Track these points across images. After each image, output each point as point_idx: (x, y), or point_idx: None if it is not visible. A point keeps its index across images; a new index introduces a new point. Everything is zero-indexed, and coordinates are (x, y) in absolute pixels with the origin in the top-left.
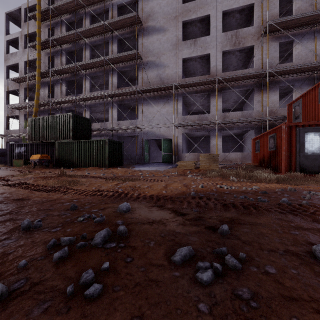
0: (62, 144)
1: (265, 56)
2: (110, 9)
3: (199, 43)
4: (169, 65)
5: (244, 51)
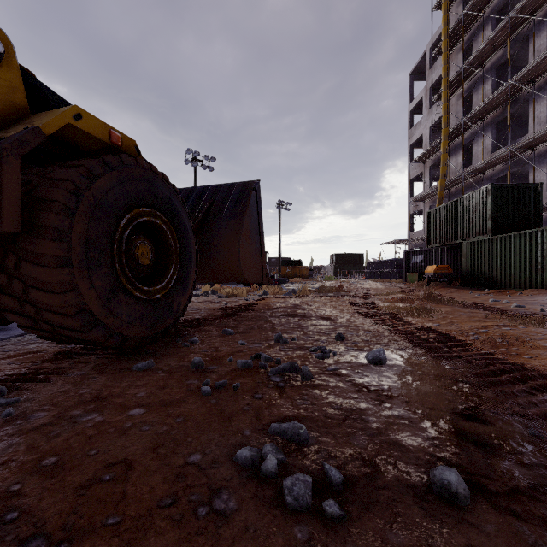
0: (472, 246)
1: None
2: None
3: None
4: None
5: None
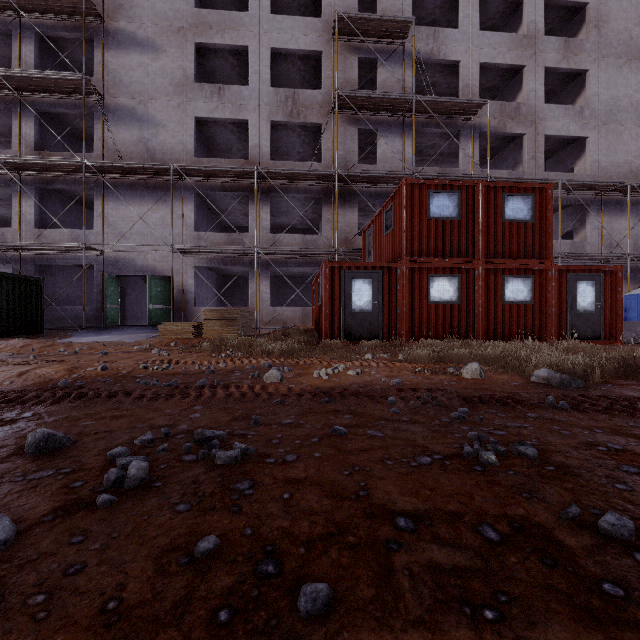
0: None
1: (339, 147)
2: None
3: (229, 96)
4: (167, 124)
5: (311, 130)
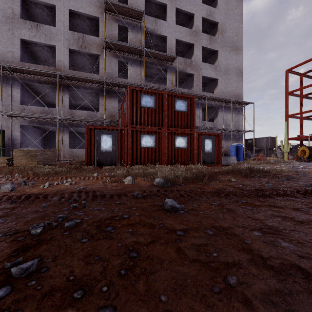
0: None
1: (108, 68)
2: None
3: (43, 30)
4: (1, 39)
5: (94, 57)
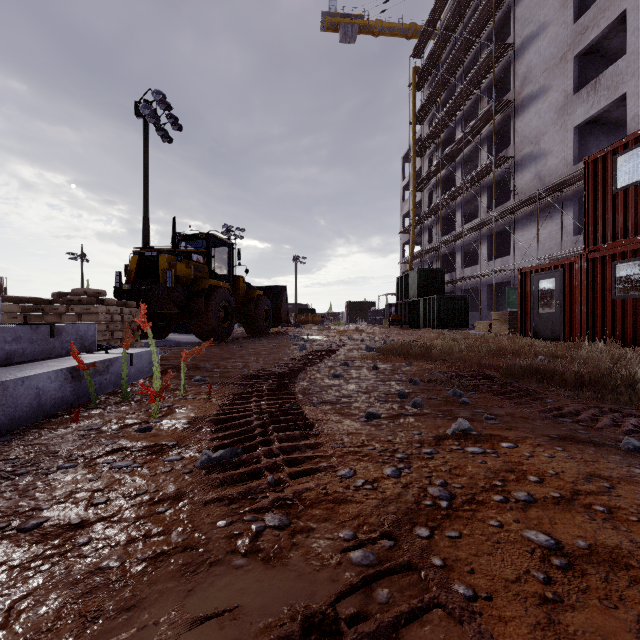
0: (412, 303)
1: None
2: (479, 99)
3: (604, 83)
4: (553, 149)
5: None
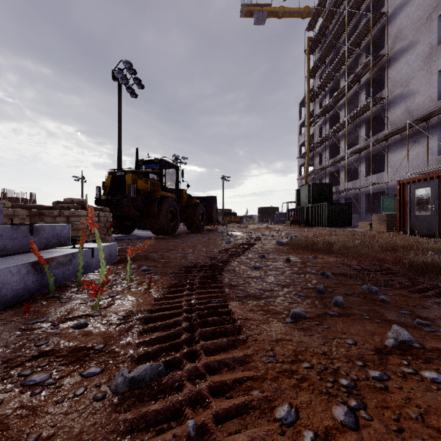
0: (307, 208)
1: None
2: (359, 56)
3: None
4: (420, 89)
5: None
